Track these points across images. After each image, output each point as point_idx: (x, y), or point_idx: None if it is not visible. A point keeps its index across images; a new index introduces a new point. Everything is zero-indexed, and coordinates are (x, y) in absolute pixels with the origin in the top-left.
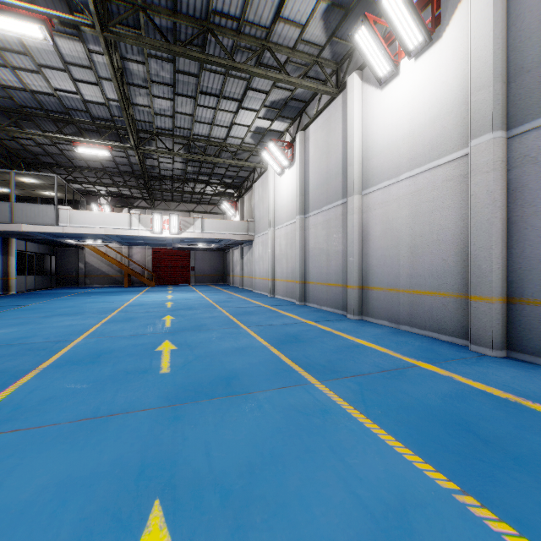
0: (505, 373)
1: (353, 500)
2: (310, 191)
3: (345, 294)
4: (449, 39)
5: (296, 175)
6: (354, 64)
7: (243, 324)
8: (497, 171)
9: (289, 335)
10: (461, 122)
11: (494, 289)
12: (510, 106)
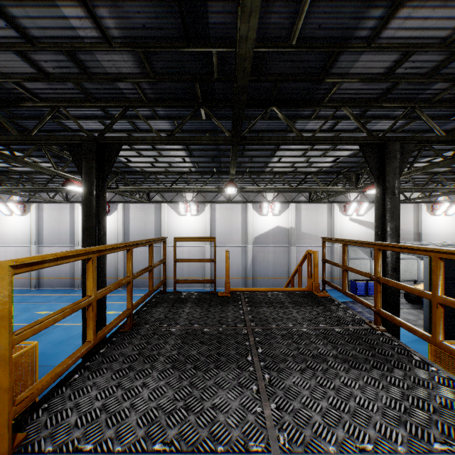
0: (125, 292)
1: (118, 306)
2: (45, 235)
3: (72, 281)
4: (113, 217)
5: (32, 224)
6: (77, 197)
7: (42, 302)
8: (123, 253)
9: (71, 299)
10: (115, 238)
11: (122, 276)
12: (125, 240)
